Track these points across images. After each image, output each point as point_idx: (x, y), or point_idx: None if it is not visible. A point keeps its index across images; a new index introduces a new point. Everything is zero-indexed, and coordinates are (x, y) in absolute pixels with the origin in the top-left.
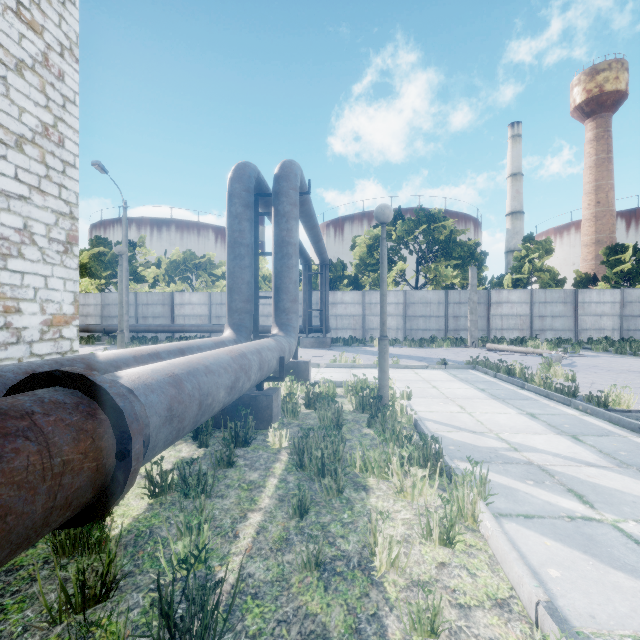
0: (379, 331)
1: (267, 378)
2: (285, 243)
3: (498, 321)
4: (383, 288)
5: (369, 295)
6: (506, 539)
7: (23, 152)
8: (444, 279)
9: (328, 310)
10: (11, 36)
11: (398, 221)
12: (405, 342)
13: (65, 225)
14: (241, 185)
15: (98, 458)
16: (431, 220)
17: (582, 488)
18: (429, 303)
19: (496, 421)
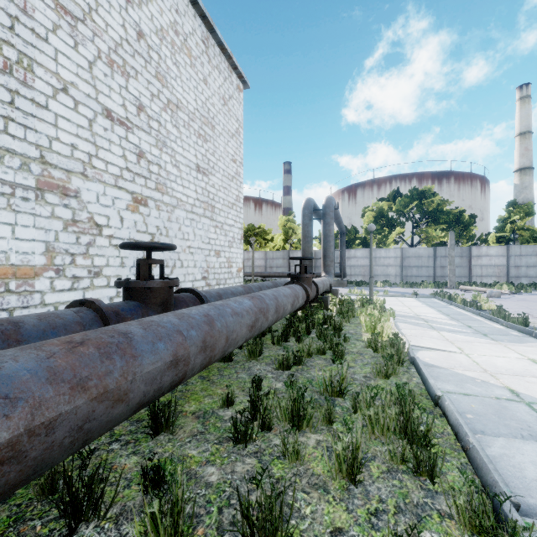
0: (382, 277)
1: (325, 291)
2: (328, 236)
3: (478, 270)
4: (371, 257)
5: (374, 251)
6: (393, 320)
7: (233, 209)
8: (433, 239)
9: (345, 263)
10: (231, 169)
11: (397, 198)
12: (400, 284)
13: (240, 232)
14: (308, 211)
15: (316, 291)
16: (422, 197)
17: (429, 321)
18: (421, 257)
19: (420, 311)
